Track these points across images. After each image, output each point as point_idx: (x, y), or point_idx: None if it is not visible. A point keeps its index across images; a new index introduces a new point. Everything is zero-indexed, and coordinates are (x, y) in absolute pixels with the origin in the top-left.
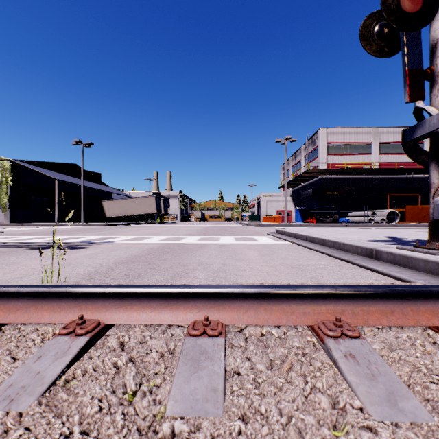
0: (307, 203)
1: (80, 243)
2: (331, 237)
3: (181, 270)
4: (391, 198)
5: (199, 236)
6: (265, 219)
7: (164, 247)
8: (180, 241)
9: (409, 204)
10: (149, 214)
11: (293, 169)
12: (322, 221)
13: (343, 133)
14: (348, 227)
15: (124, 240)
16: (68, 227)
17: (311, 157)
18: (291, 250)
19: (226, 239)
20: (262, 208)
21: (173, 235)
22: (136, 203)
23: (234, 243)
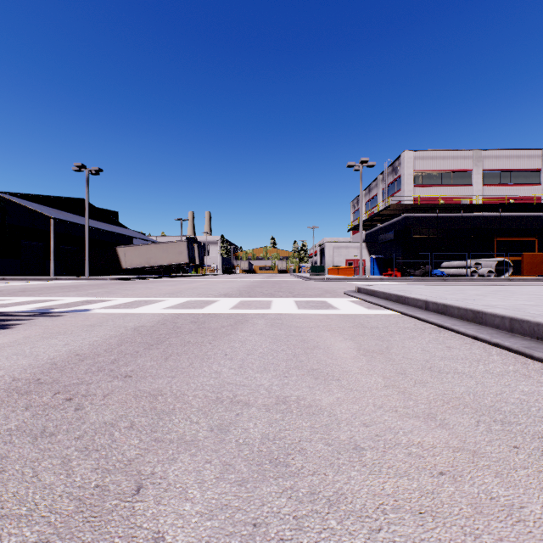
0: (386, 250)
1: (21, 315)
2: (492, 307)
3: (131, 454)
4: (498, 243)
5: (239, 297)
6: (332, 271)
7: (165, 324)
8: (202, 310)
9: (521, 251)
10: (180, 264)
11: (367, 207)
12: (409, 273)
13: (435, 157)
14: (448, 282)
15: (110, 306)
16: (64, 282)
17: (391, 190)
18: (419, 335)
19: (282, 305)
20: (327, 256)
21: (199, 296)
22: (161, 250)
23: (298, 315)
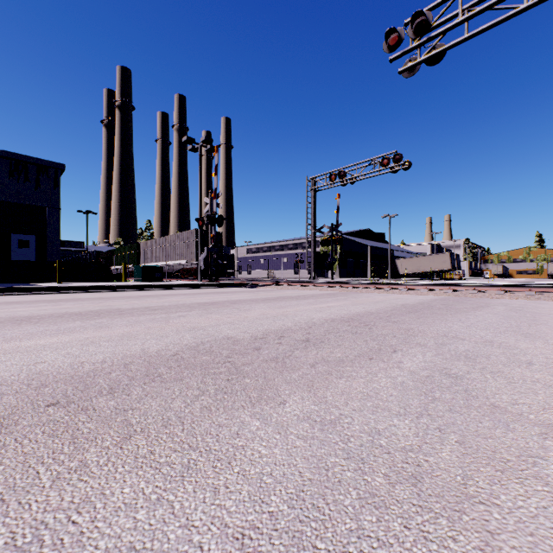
0: None
1: None
2: None
3: None
4: None
5: None
6: None
7: None
8: None
9: None
10: (441, 270)
11: None
12: None
13: None
14: None
15: None
16: None
17: None
18: None
19: None
20: None
21: None
22: (428, 260)
23: None
